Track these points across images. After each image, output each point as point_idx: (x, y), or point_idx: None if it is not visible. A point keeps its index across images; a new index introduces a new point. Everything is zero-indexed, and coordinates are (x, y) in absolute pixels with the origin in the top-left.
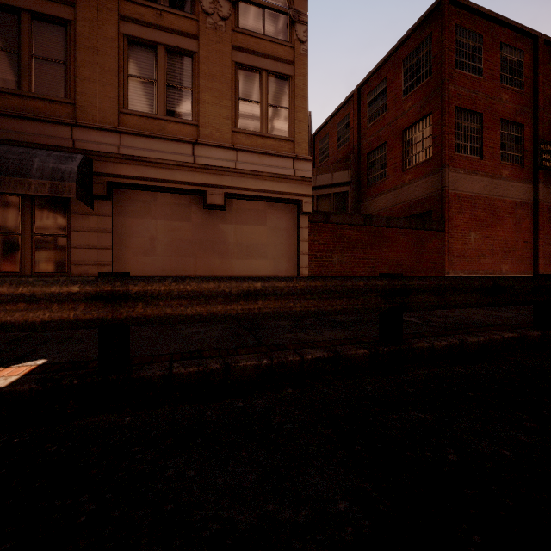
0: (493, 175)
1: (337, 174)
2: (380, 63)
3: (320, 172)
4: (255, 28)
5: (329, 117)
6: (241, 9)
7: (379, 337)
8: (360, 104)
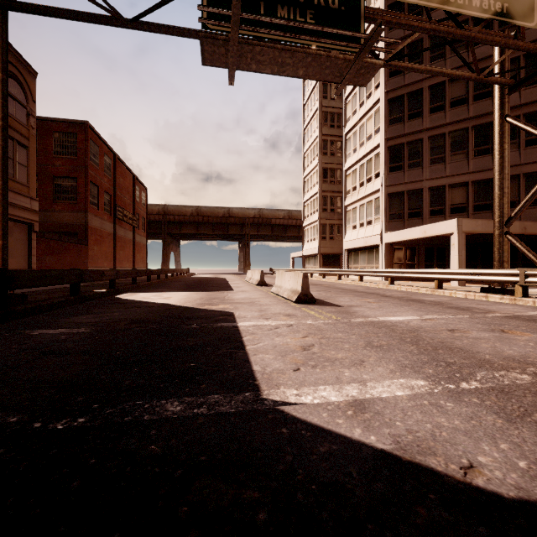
0: (102, 218)
1: None
2: None
3: None
4: (11, 111)
5: None
6: None
7: (132, 283)
8: None
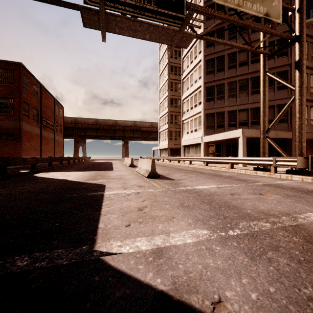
0: (32, 125)
1: None
2: None
3: None
4: None
5: None
6: None
7: (49, 166)
8: None
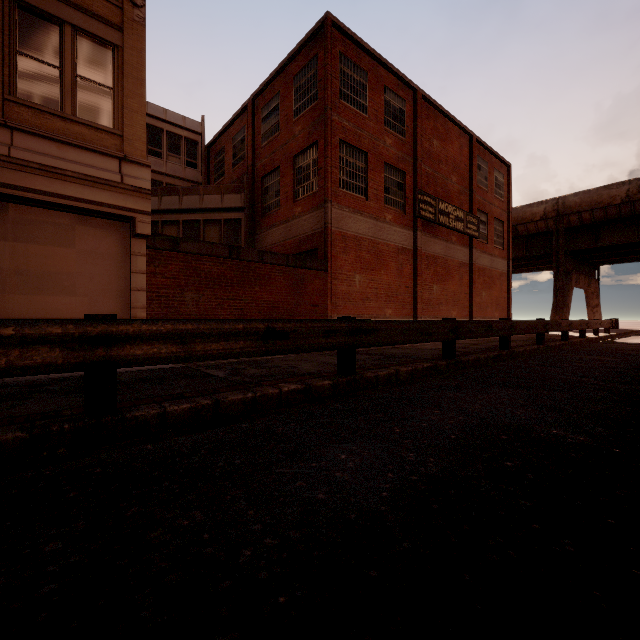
0: (378, 217)
1: (229, 197)
2: (273, 74)
3: (208, 192)
4: None
5: (224, 127)
6: None
7: (84, 407)
8: (255, 118)
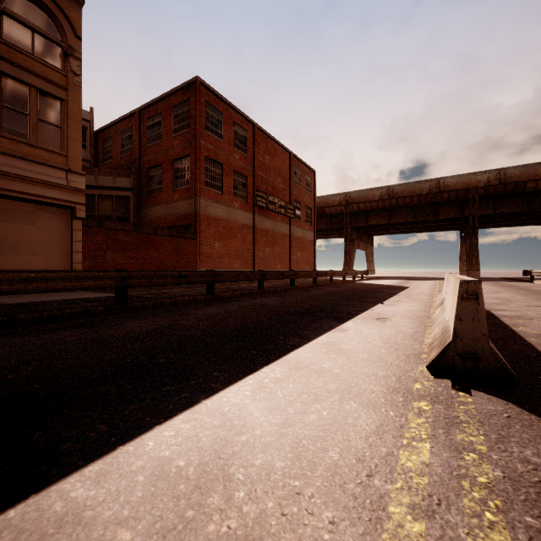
0: (230, 205)
1: (120, 179)
2: (157, 99)
3: (102, 173)
4: (23, 46)
5: (113, 122)
6: (5, 23)
7: (115, 302)
8: (141, 124)
